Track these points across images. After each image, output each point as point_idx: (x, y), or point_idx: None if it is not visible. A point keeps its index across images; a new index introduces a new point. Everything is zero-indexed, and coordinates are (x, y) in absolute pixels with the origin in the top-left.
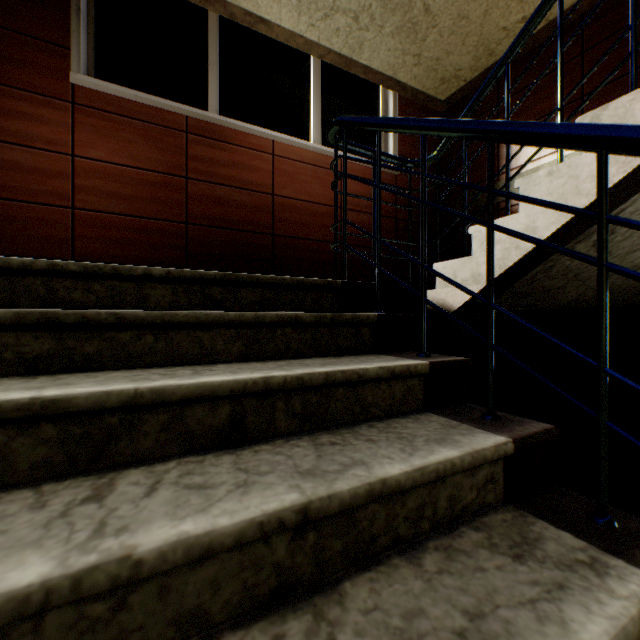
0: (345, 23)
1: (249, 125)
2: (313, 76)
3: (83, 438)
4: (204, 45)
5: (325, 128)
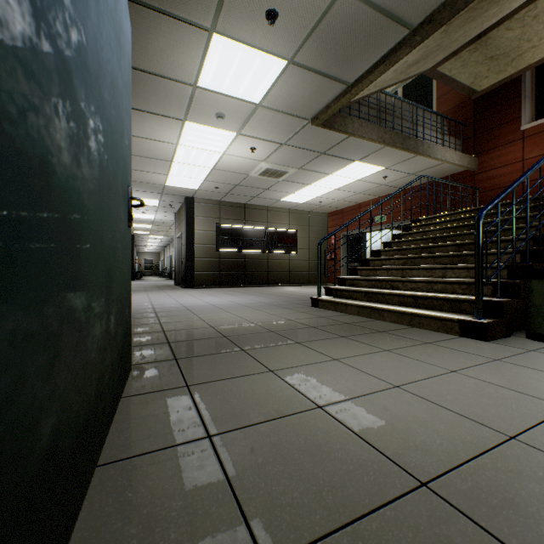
0: None
1: None
2: None
3: (470, 229)
4: None
5: None
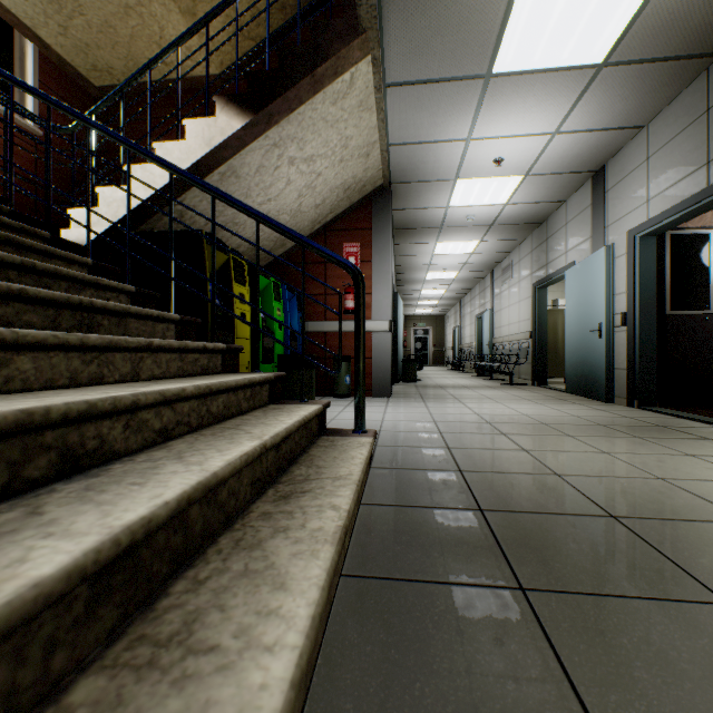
0: None
1: None
2: None
3: None
4: None
5: None
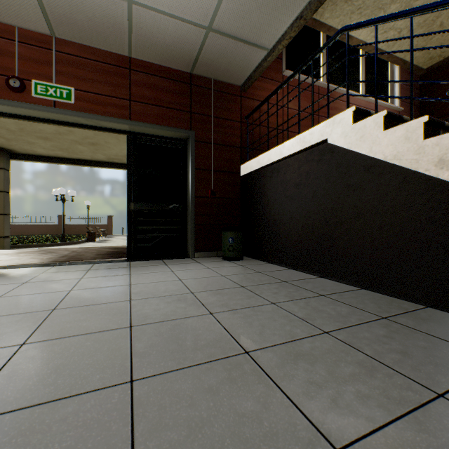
0: (392, 34)
1: (343, 89)
2: (361, 61)
3: None
4: None
5: (365, 88)
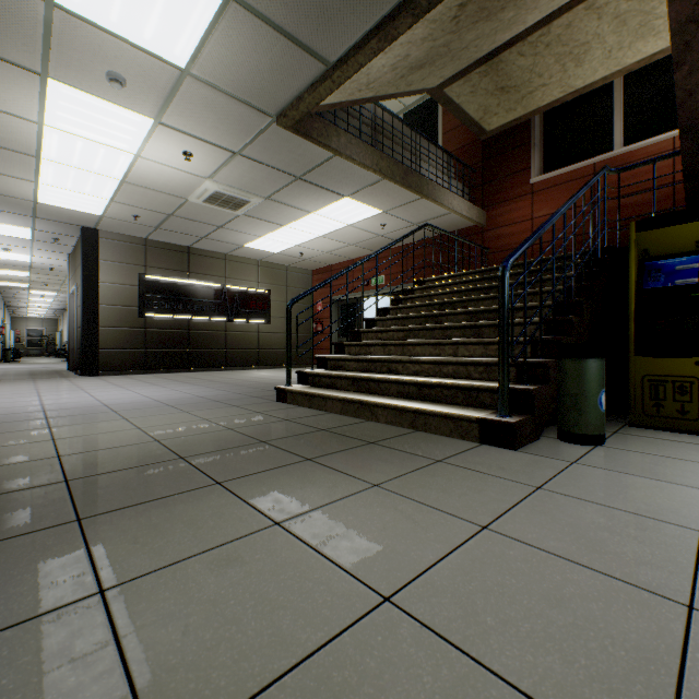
0: None
1: (642, 142)
2: None
3: (483, 293)
4: (610, 104)
5: None
